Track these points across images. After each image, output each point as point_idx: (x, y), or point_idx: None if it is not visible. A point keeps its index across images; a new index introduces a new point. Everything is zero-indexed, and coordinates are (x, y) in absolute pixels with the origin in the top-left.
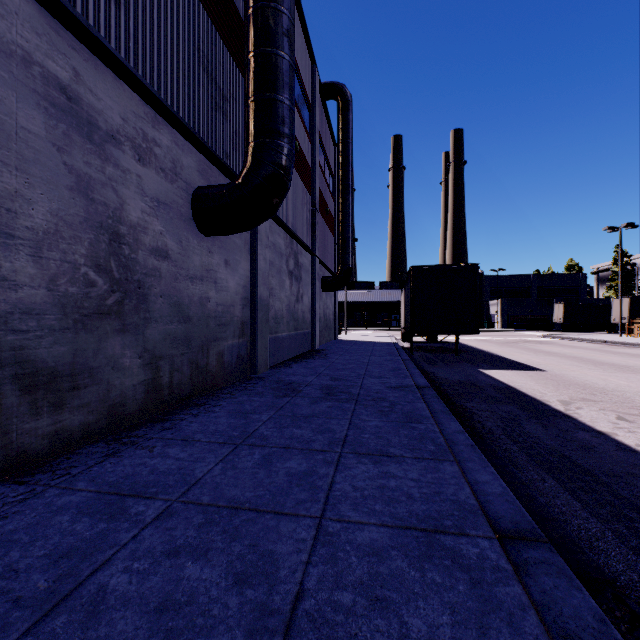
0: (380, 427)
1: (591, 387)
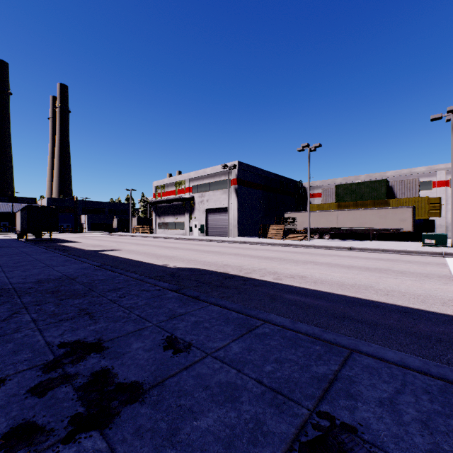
0: (24, 248)
1: (87, 244)
